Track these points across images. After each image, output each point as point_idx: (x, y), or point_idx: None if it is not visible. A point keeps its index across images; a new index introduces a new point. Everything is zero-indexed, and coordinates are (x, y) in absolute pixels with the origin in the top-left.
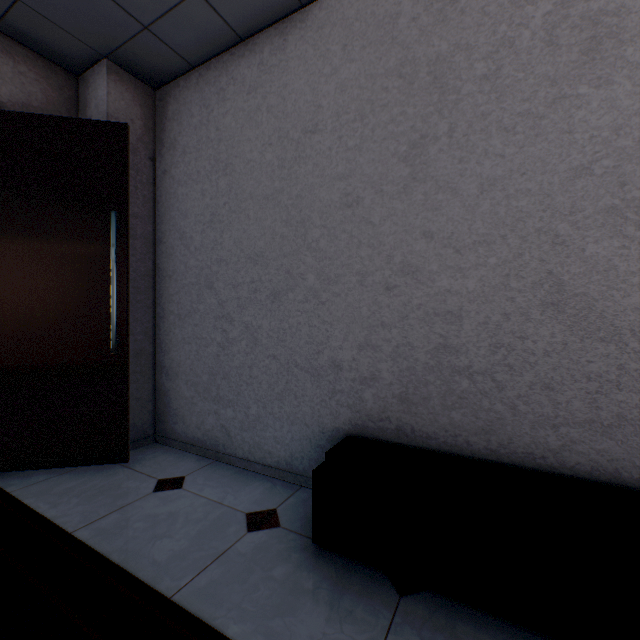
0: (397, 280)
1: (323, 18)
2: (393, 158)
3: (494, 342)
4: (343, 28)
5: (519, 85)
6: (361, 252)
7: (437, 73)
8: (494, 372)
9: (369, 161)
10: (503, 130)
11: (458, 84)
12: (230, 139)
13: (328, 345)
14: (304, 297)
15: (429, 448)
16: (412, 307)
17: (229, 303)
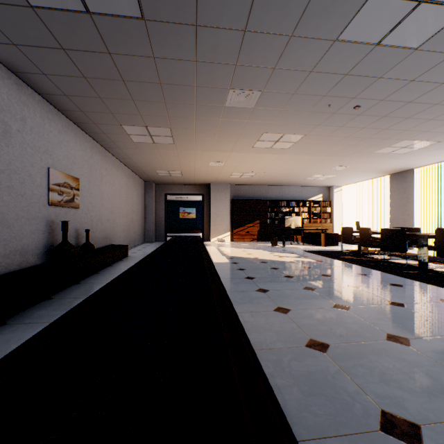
0: None
1: None
2: None
3: None
4: None
5: None
6: None
7: None
8: None
9: None
10: None
11: None
12: None
13: None
14: None
15: None
16: None
17: None
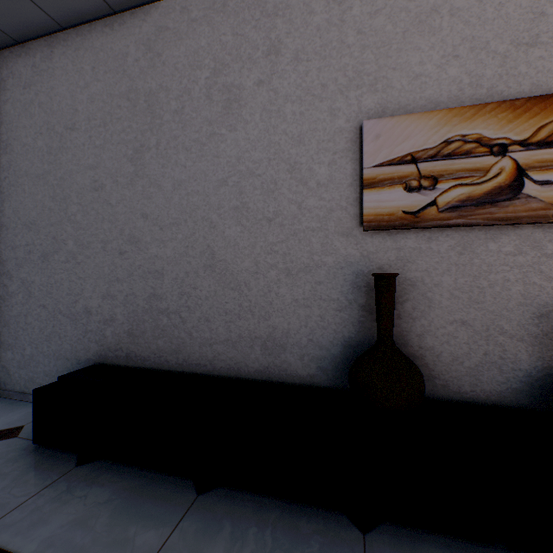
0: (127, 247)
1: (79, 42)
2: (124, 158)
3: (181, 291)
4: (93, 54)
5: (194, 121)
6: (105, 225)
7: (150, 102)
8: (181, 311)
9: (110, 158)
10: (186, 149)
11: (162, 113)
12: (10, 123)
13: (83, 296)
14: (66, 258)
15: (146, 367)
16: (136, 267)
17: (9, 262)
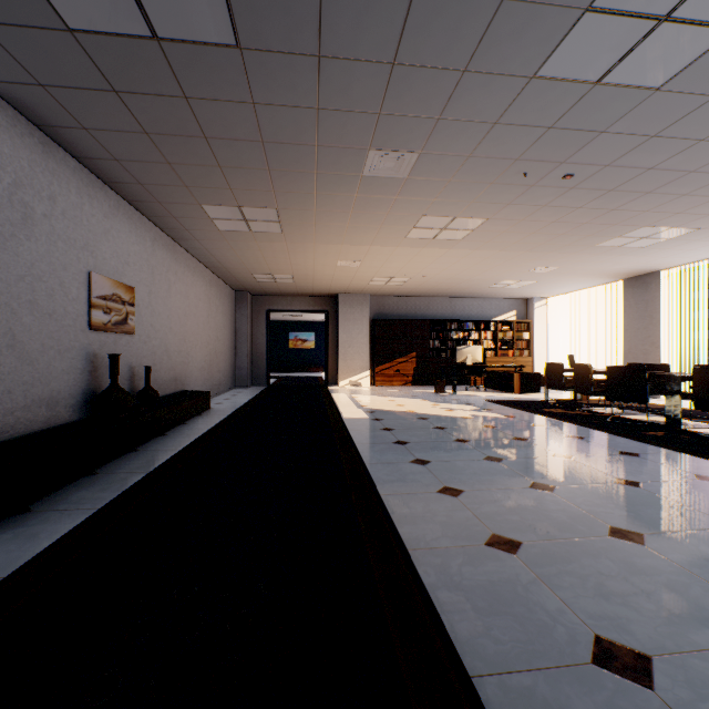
0: None
1: None
2: None
3: None
4: None
5: None
6: None
7: None
8: None
9: None
10: None
11: None
12: None
13: None
14: None
15: None
16: None
17: None
